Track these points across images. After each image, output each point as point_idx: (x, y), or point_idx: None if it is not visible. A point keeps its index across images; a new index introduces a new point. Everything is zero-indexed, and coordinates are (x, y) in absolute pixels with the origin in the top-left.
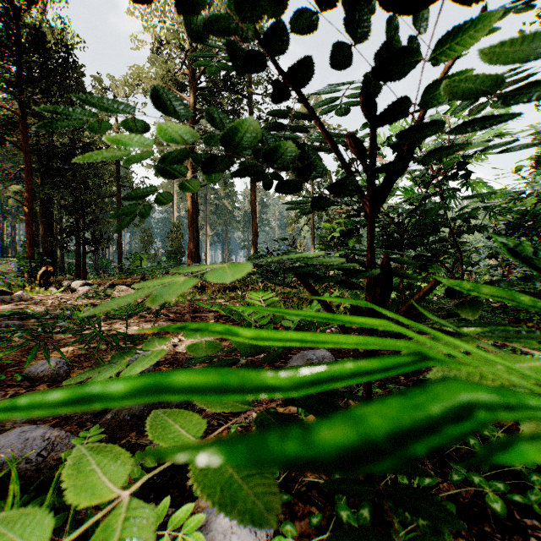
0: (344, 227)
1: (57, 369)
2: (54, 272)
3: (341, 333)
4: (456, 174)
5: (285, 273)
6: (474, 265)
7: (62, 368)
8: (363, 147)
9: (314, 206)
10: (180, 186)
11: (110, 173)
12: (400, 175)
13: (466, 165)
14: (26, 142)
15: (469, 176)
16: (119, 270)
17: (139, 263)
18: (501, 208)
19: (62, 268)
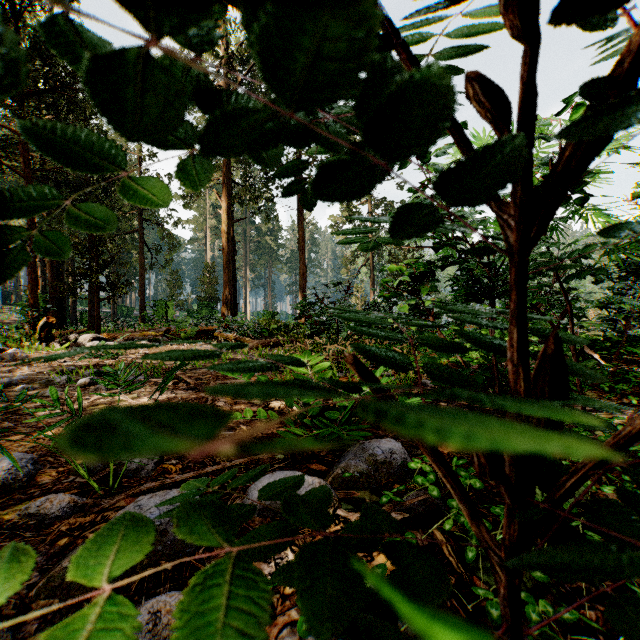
0: (415, 270)
1: (15, 472)
2: (64, 323)
3: (453, 495)
4: (568, 198)
5: (339, 325)
6: (580, 317)
7: (23, 470)
8: (505, 101)
9: (398, 230)
10: (121, 190)
11: (131, 205)
12: (591, 159)
13: (583, 185)
14: (28, 167)
15: (585, 201)
16: (141, 320)
17: (164, 312)
18: (625, 244)
19: (75, 317)
